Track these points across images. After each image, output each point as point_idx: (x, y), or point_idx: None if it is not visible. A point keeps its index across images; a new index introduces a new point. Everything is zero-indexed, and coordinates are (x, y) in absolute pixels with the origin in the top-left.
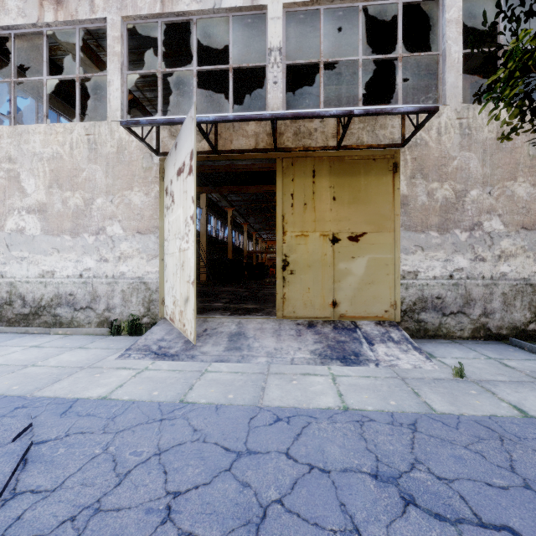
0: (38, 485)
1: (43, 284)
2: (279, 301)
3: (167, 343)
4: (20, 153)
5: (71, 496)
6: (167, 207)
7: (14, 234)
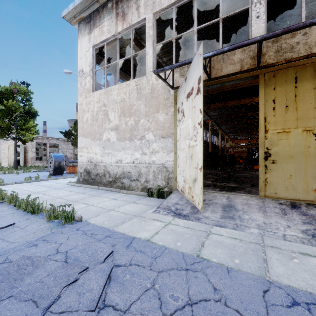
0: (116, 303)
1: (117, 166)
2: (261, 183)
3: (180, 206)
4: (108, 101)
5: None
6: (179, 120)
7: (106, 141)
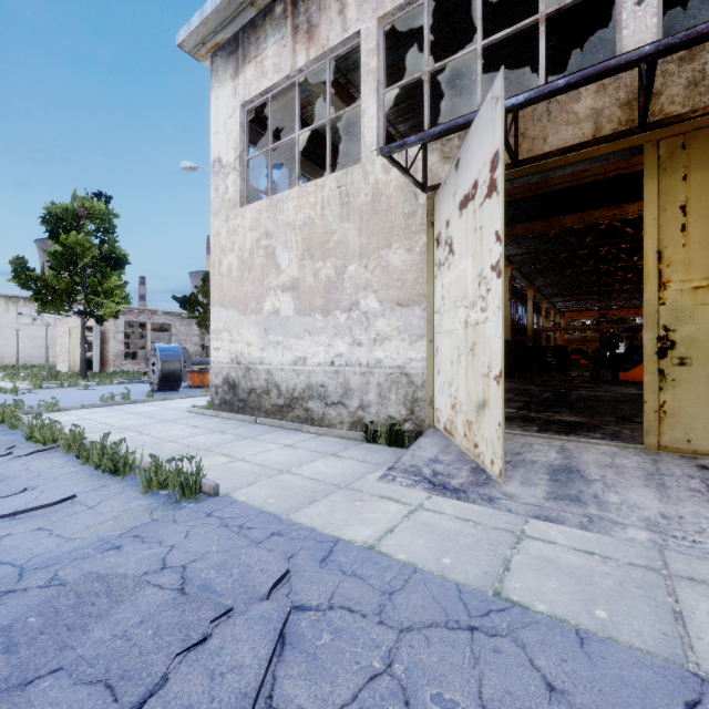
0: (300, 706)
1: (295, 372)
2: (649, 416)
3: (444, 468)
4: (276, 226)
5: None
6: (440, 263)
7: (271, 316)
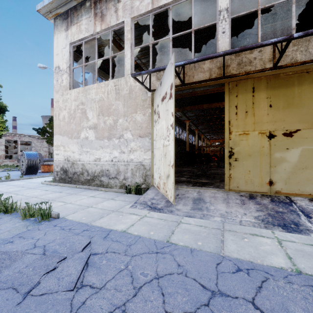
0: (93, 282)
1: (95, 164)
2: (226, 178)
3: (155, 201)
4: (86, 100)
5: (109, 296)
6: (155, 121)
7: (84, 140)
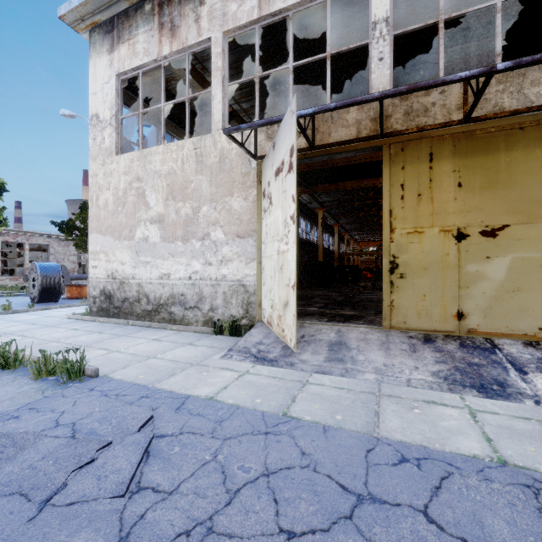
0: (158, 483)
1: (161, 285)
2: (385, 308)
3: (265, 347)
4: (145, 173)
5: (186, 504)
6: (265, 209)
7: (141, 242)
